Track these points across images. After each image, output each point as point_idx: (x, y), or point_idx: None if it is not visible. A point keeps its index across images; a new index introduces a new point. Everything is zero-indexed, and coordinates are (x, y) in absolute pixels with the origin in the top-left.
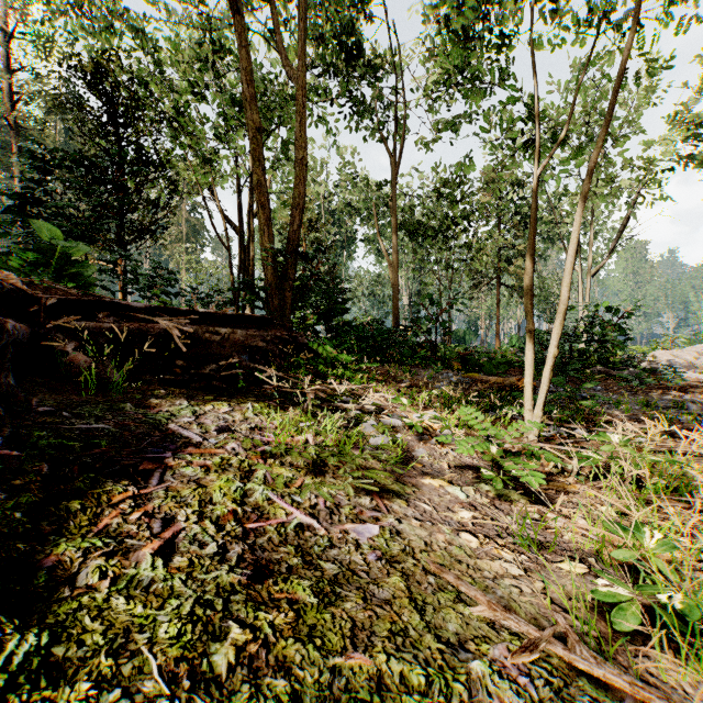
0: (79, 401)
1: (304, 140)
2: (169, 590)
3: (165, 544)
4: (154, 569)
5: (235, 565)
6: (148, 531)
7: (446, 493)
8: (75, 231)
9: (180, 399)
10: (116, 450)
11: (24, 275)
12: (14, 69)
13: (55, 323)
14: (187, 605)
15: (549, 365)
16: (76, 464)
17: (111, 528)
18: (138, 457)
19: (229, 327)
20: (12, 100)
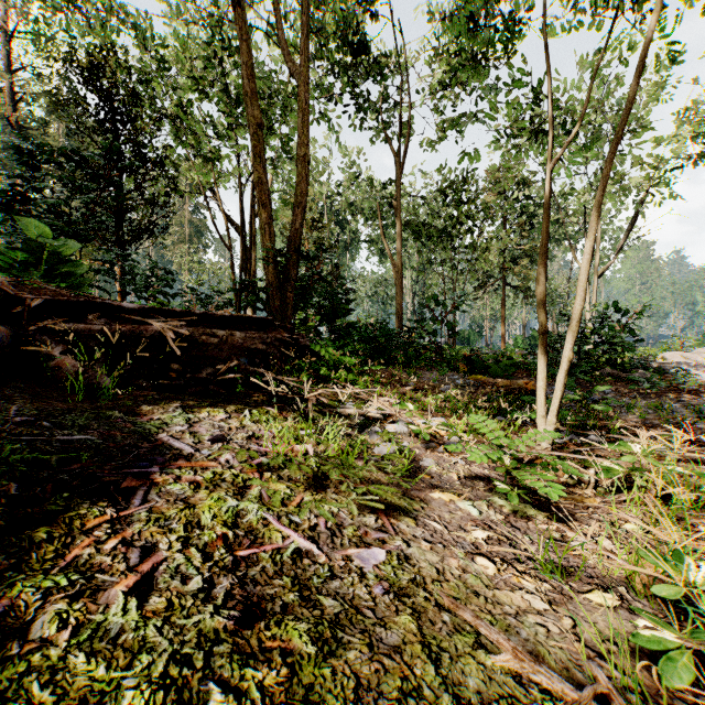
0: (64, 409)
1: (306, 136)
2: (141, 641)
3: (142, 579)
4: (125, 614)
5: (222, 604)
6: (124, 563)
7: (457, 509)
8: (68, 229)
9: (174, 405)
10: (98, 465)
11: (14, 275)
12: (17, 70)
13: (39, 325)
14: (159, 663)
15: (564, 369)
16: (50, 481)
17: (81, 561)
18: (122, 473)
19: (227, 329)
20: (15, 101)
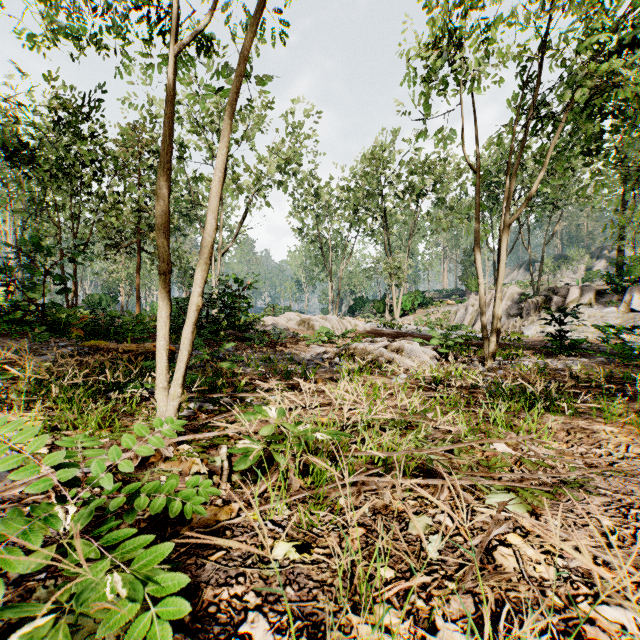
0: None
1: None
2: None
3: None
4: None
5: None
6: None
7: None
8: None
9: None
10: None
11: None
12: None
13: None
14: None
15: (192, 320)
16: None
17: None
18: None
19: None
20: None
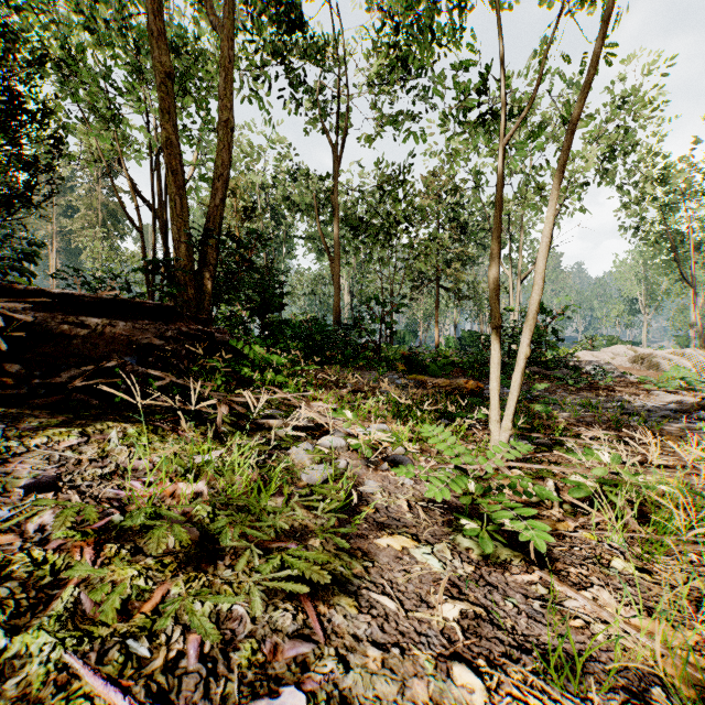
0: None
1: (228, 97)
2: None
3: None
4: None
5: None
6: None
7: (413, 563)
8: None
9: None
10: None
11: None
12: None
13: None
14: None
15: (521, 367)
16: None
17: None
18: None
19: (104, 317)
20: None
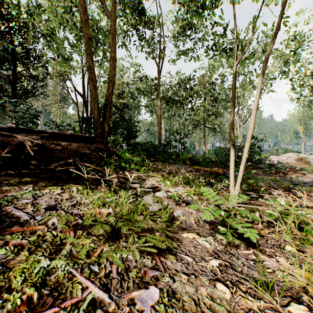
0: None
1: (114, 47)
2: None
3: None
4: None
5: None
6: None
7: (198, 244)
8: None
9: (28, 185)
10: None
11: None
12: None
13: None
14: None
15: (244, 162)
16: None
17: None
18: None
19: (67, 141)
20: None
